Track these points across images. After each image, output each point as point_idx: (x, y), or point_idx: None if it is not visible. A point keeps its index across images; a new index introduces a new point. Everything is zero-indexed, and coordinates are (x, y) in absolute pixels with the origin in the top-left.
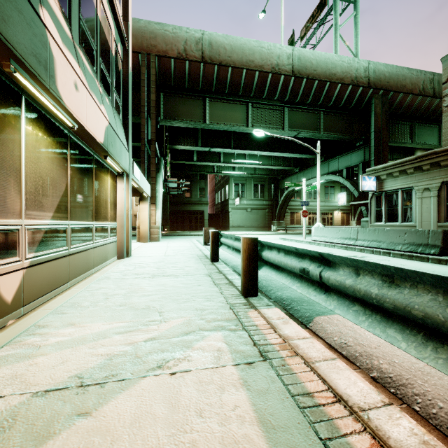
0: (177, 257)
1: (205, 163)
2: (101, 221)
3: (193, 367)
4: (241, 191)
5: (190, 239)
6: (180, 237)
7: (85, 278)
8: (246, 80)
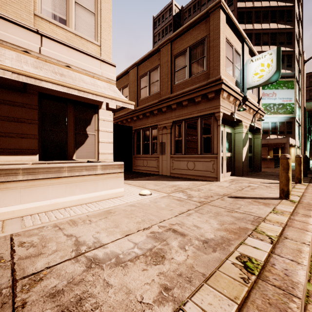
0: None
1: None
2: None
3: None
4: None
5: None
6: None
7: None
8: None
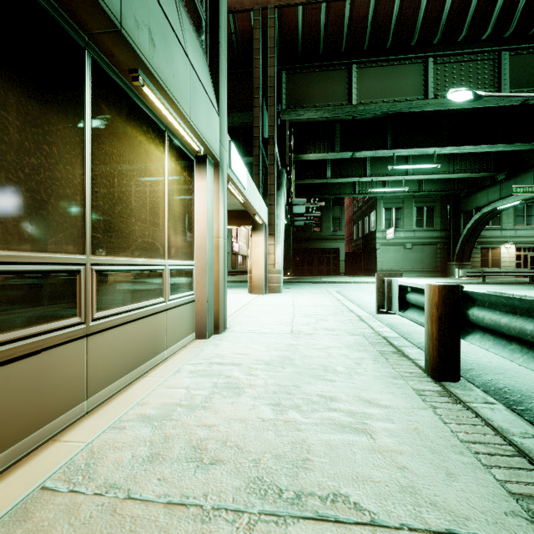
0: (321, 344)
1: (343, 179)
2: (133, 256)
3: None
4: (396, 218)
5: (326, 289)
6: (308, 286)
7: (14, 464)
8: (426, 13)
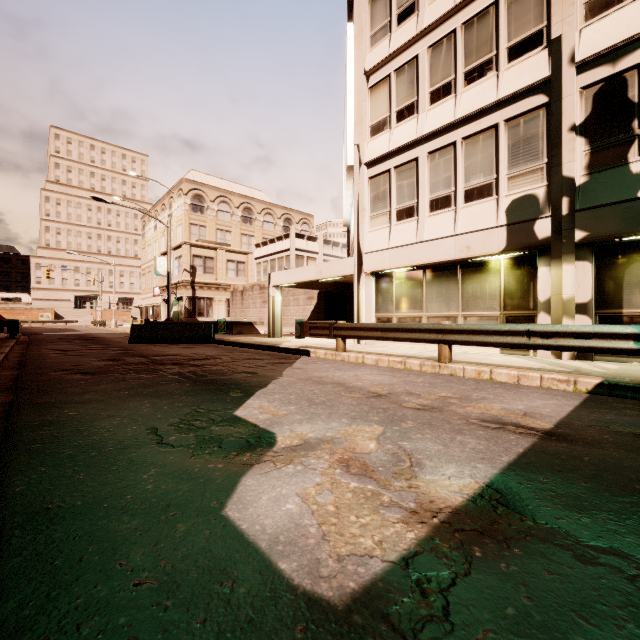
0: None
1: None
2: None
3: (544, 366)
4: None
5: None
6: None
7: None
8: None
